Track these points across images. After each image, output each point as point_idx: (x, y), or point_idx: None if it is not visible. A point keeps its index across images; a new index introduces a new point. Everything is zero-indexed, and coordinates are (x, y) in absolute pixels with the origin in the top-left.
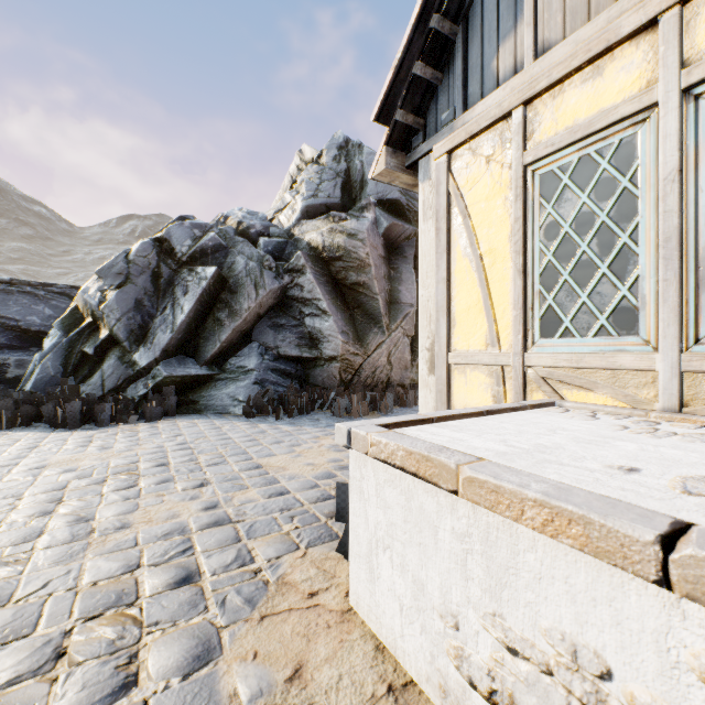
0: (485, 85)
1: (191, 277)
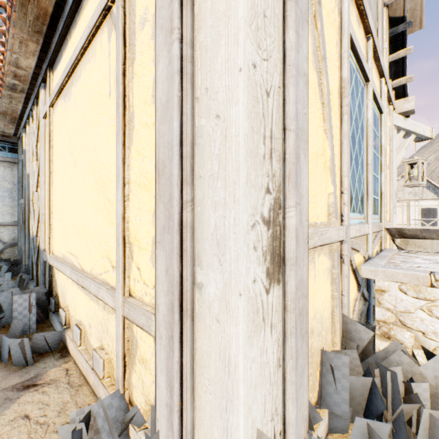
0: None
1: None
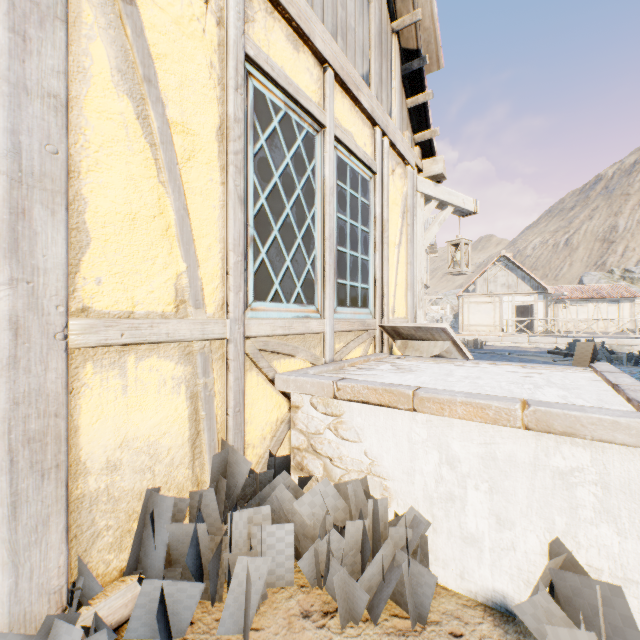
0: None
1: None
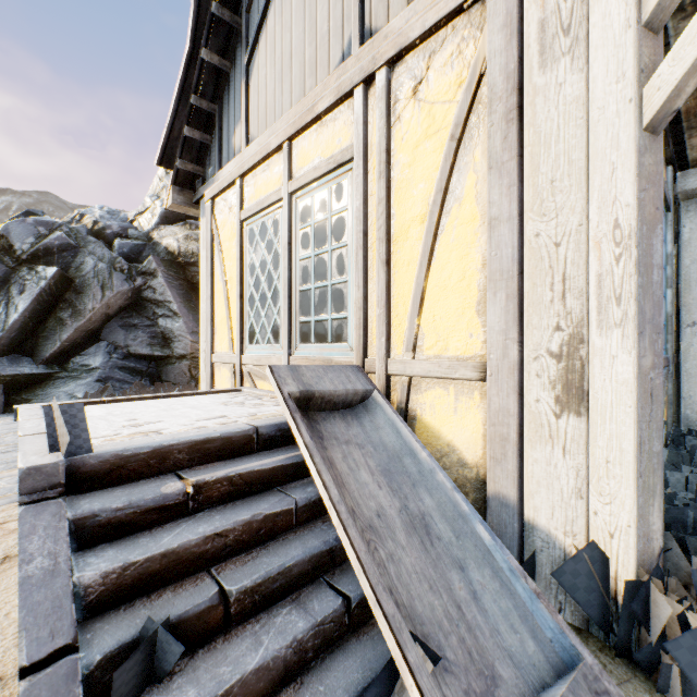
0: (230, 154)
1: (30, 275)
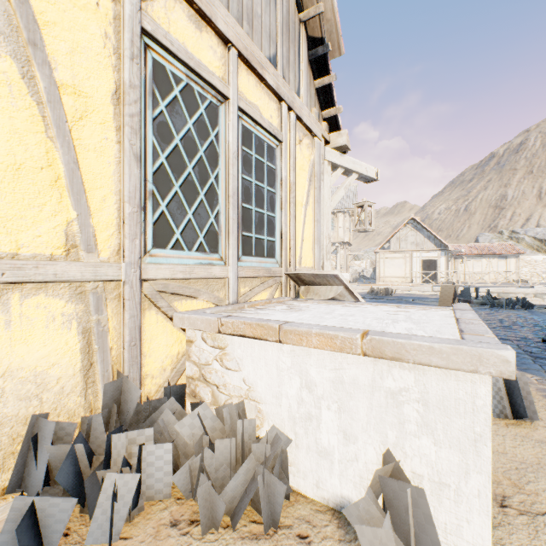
0: None
1: None
